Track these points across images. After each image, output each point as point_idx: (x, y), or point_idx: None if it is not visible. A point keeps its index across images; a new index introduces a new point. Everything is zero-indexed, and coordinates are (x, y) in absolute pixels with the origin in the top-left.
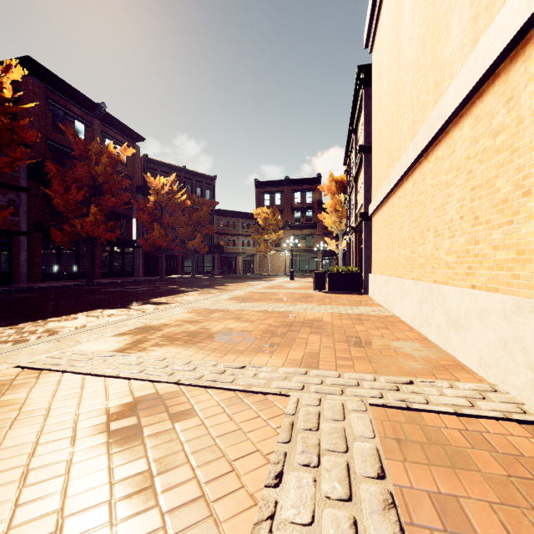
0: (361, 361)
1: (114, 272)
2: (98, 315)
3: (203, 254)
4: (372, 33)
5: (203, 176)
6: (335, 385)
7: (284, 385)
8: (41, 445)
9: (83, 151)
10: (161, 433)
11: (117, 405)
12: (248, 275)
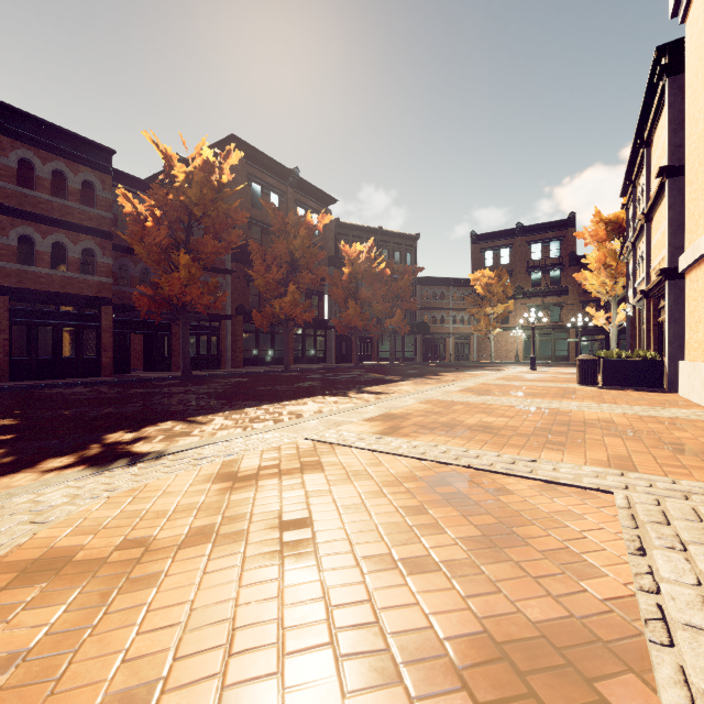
0: (701, 472)
1: (306, 357)
2: (323, 402)
3: (402, 336)
4: None
5: (402, 236)
6: (673, 490)
7: (599, 482)
8: (386, 495)
9: (281, 225)
10: (486, 502)
11: (423, 477)
12: (462, 363)
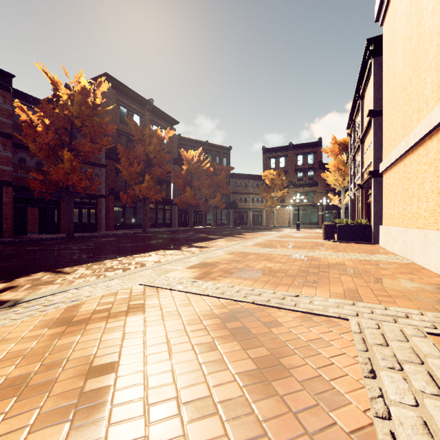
0: (400, 299)
1: (158, 223)
2: (163, 254)
3: (221, 210)
4: (384, 8)
5: (221, 147)
6: (386, 315)
7: (340, 311)
8: (188, 332)
9: (140, 136)
10: (262, 334)
11: (220, 314)
12: (257, 227)
